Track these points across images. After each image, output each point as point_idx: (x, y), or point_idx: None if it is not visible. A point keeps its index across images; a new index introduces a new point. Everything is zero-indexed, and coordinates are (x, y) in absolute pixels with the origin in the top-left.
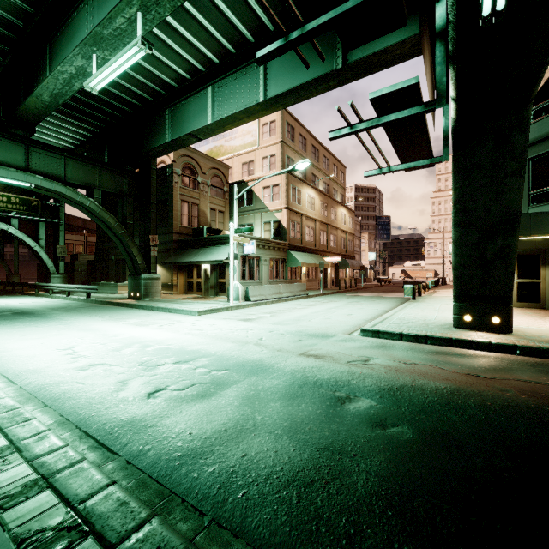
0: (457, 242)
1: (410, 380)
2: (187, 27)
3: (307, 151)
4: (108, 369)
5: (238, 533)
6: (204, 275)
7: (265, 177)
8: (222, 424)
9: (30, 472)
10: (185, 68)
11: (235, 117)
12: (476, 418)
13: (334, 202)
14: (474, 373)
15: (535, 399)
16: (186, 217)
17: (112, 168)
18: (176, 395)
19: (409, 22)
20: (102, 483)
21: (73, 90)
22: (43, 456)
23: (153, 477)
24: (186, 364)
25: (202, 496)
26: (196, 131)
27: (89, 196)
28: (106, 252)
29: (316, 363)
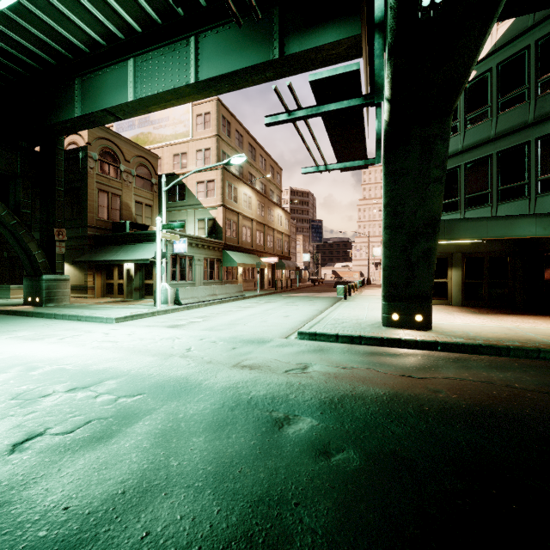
0: (387, 244)
1: (350, 388)
2: None
3: (244, 149)
4: None
5: None
6: (127, 276)
7: (198, 170)
8: (120, 482)
9: None
10: (99, 30)
11: (161, 97)
12: (418, 428)
13: (270, 203)
14: (408, 374)
15: (464, 398)
16: (105, 209)
17: None
18: (57, 443)
19: (344, 24)
20: None
21: None
22: None
23: None
24: (85, 390)
25: None
26: (113, 108)
27: None
28: None
29: (252, 375)
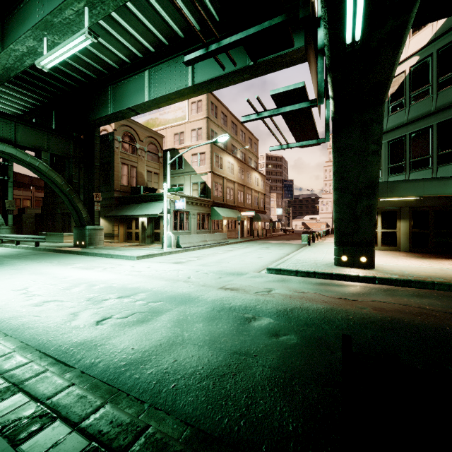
0: (336, 202)
1: (299, 304)
2: (127, 21)
3: (228, 126)
4: (60, 304)
5: (169, 412)
6: (142, 227)
7: (193, 147)
8: (158, 340)
9: (2, 382)
10: (126, 53)
11: (168, 97)
12: (341, 327)
13: (249, 168)
14: (345, 297)
15: (382, 313)
16: (126, 177)
17: (59, 134)
18: (120, 322)
19: (303, 35)
20: (64, 385)
21: (24, 66)
22: (12, 370)
23: (104, 381)
24: (128, 298)
25: (142, 390)
26: (134, 106)
27: (38, 158)
28: (53, 206)
29: (232, 294)
